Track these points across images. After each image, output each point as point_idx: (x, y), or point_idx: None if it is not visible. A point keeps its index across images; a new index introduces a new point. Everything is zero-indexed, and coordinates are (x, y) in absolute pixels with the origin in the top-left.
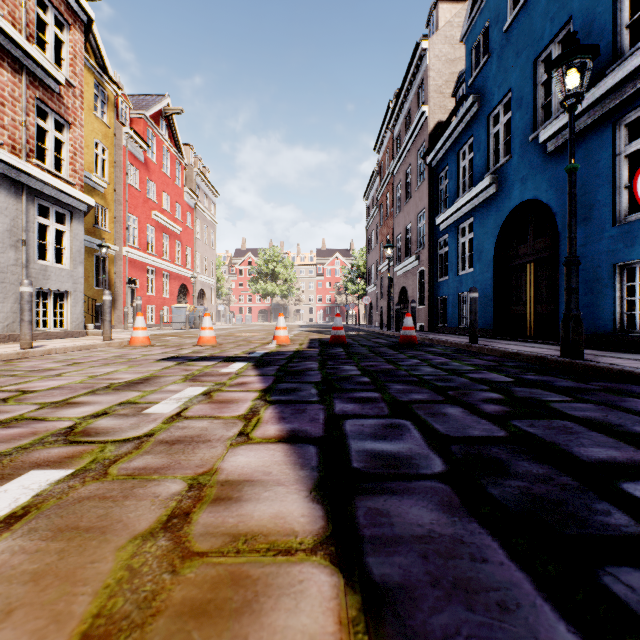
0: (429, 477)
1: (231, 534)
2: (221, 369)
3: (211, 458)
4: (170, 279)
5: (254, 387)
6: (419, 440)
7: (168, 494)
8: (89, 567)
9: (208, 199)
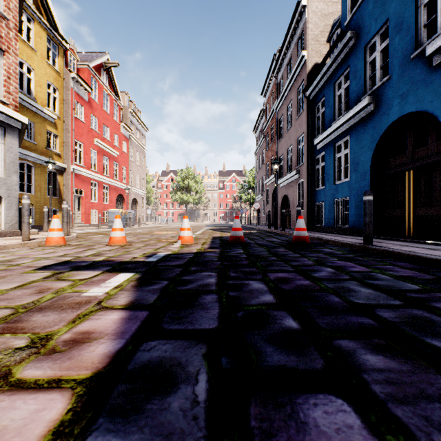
0: None
1: None
2: (89, 289)
3: None
4: (109, 190)
5: (87, 360)
6: None
7: None
8: None
9: (140, 132)
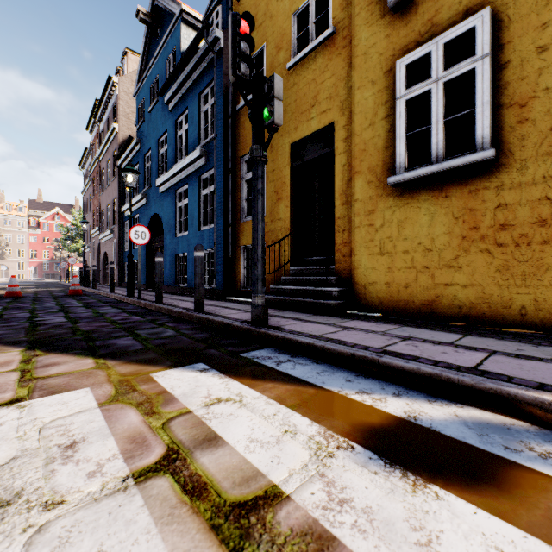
0: None
1: None
2: None
3: None
4: None
5: None
6: None
7: None
8: None
9: None
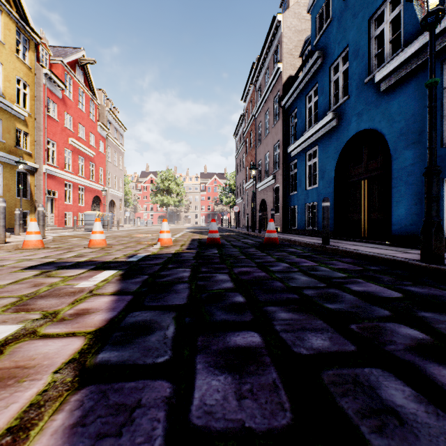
0: None
1: None
2: (79, 282)
3: None
4: (85, 192)
5: (90, 323)
6: None
7: None
8: None
9: (117, 132)
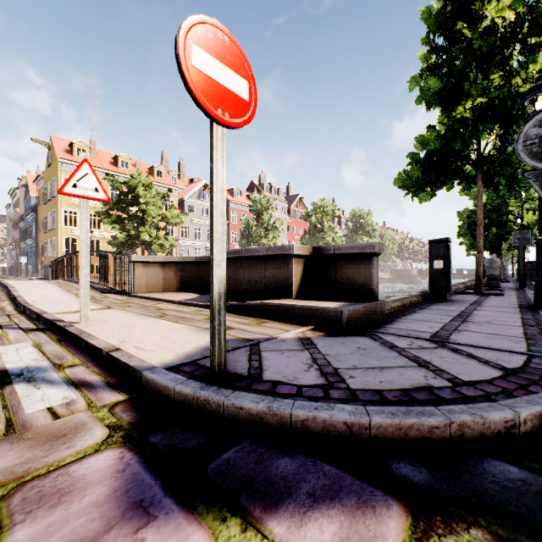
0: None
1: None
2: None
3: None
4: None
5: None
6: None
7: None
8: None
9: None
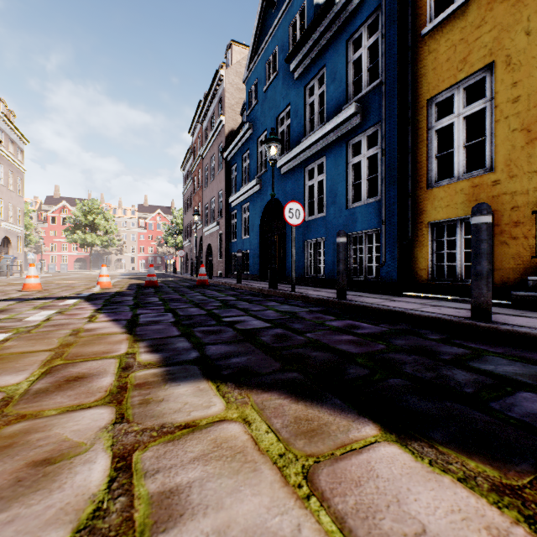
0: (166, 322)
1: (95, 334)
2: (60, 303)
3: (78, 326)
4: None
5: (90, 309)
6: (170, 316)
7: (65, 332)
8: (50, 341)
9: (14, 144)
